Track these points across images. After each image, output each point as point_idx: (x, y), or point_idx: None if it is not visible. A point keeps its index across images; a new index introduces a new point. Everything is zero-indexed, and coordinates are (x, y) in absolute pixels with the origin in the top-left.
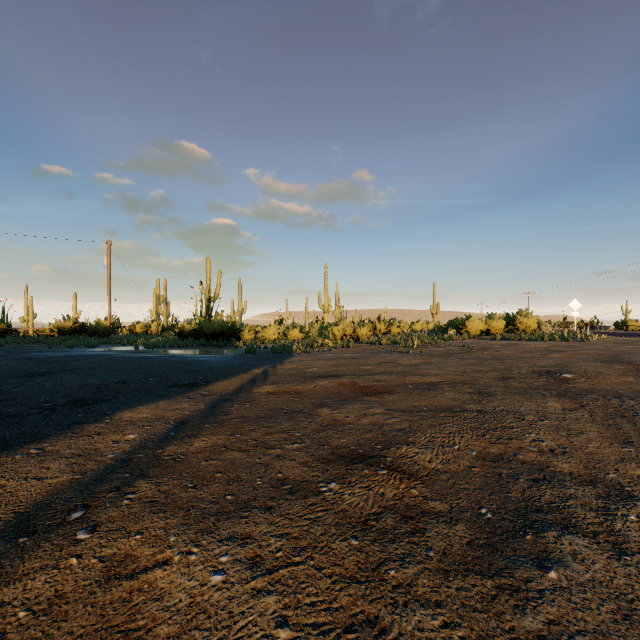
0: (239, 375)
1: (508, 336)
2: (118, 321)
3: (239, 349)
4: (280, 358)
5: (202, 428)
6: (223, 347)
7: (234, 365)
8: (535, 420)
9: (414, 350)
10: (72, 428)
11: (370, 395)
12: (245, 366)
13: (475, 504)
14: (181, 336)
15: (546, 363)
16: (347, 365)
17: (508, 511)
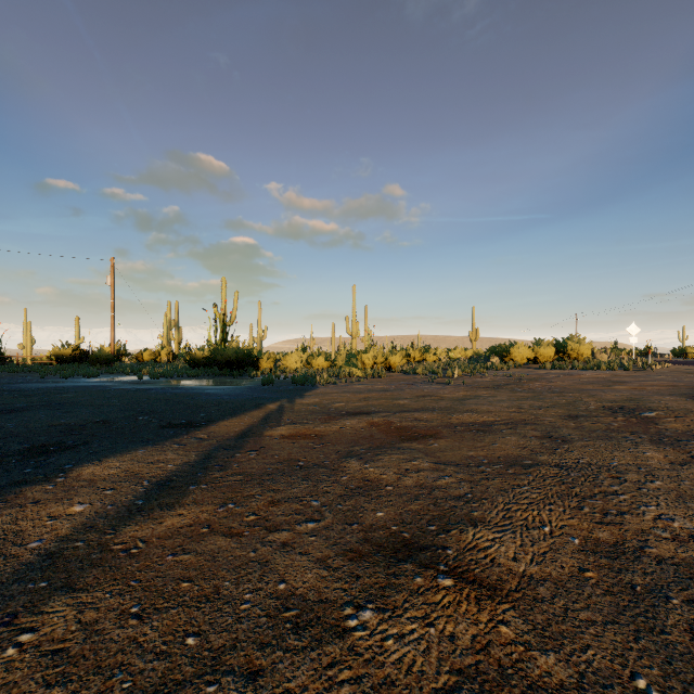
0: (250, 412)
1: (559, 365)
2: (123, 348)
3: (256, 379)
4: (301, 390)
5: (184, 492)
6: (238, 377)
7: (246, 399)
8: (642, 481)
9: (455, 381)
10: (5, 492)
11: (410, 440)
12: (258, 400)
13: (619, 664)
14: (192, 364)
15: (615, 397)
16: (379, 399)
17: (686, 684)
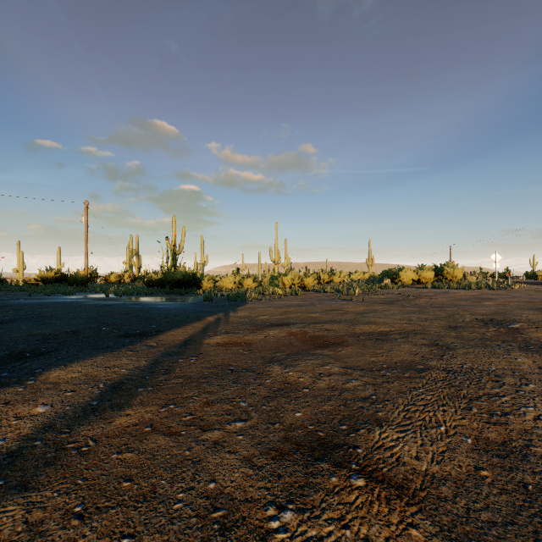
0: (192, 323)
1: (438, 285)
2: (95, 272)
3: (199, 296)
4: (234, 305)
5: (133, 394)
6: (185, 295)
7: (189, 313)
8: (518, 384)
9: (356, 298)
10: None
11: (322, 347)
12: (200, 314)
13: None
14: (149, 285)
15: (485, 311)
16: (296, 312)
17: None
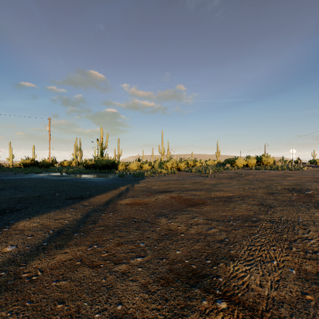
0: (111, 191)
1: (259, 167)
2: (55, 160)
3: (116, 174)
4: (137, 180)
5: (70, 237)
6: (108, 173)
7: (110, 184)
8: (318, 230)
9: (210, 175)
10: None
11: (191, 206)
12: (116, 185)
13: None
14: (87, 167)
15: (288, 183)
16: (175, 184)
17: None
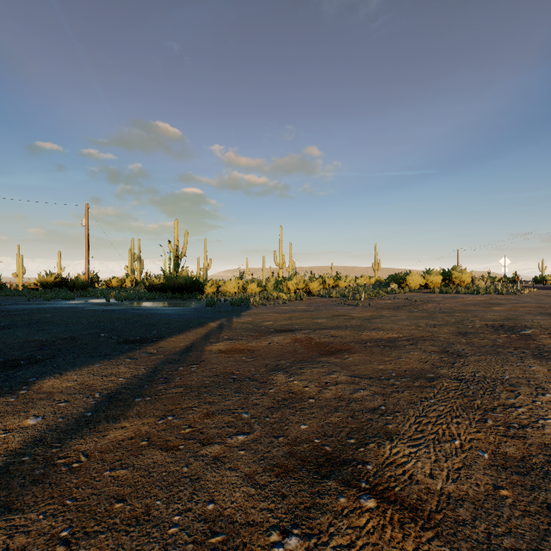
0: (194, 329)
1: (446, 290)
2: (96, 276)
3: (201, 301)
4: (237, 311)
5: (130, 404)
6: (187, 300)
7: (191, 318)
8: (534, 393)
9: (362, 303)
10: None
11: (328, 354)
12: (202, 319)
13: None
14: (151, 289)
15: (495, 316)
16: (301, 318)
17: None
